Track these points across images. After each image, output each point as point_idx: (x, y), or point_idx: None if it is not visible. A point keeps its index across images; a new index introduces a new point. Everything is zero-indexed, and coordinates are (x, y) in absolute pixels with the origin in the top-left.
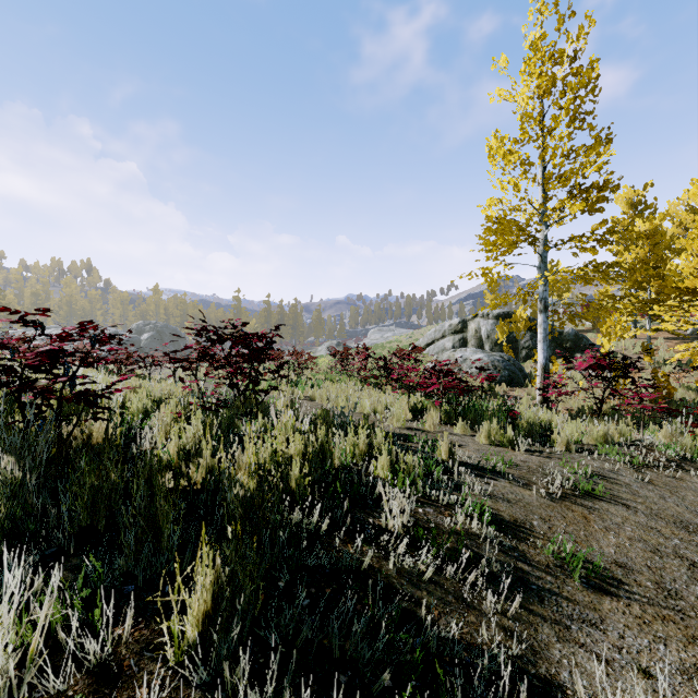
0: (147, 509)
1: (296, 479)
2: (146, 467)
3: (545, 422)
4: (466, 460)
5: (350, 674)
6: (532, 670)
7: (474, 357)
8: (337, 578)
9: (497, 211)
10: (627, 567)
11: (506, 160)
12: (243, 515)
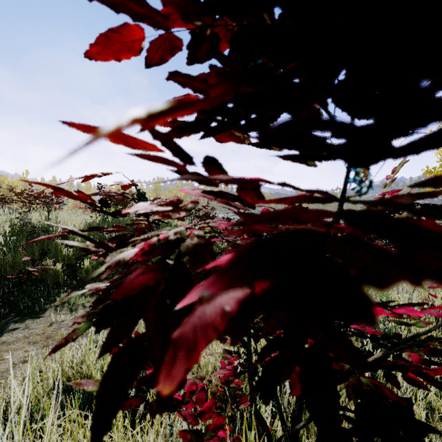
0: None
1: None
2: None
3: None
4: None
5: None
6: None
7: None
8: None
9: None
10: None
11: None
12: None
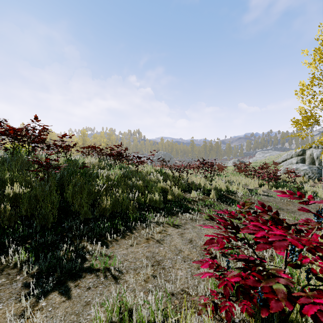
0: (203, 186)
1: (222, 187)
2: (199, 184)
3: (316, 192)
4: (266, 194)
5: (229, 203)
6: (254, 208)
7: (302, 167)
8: (228, 198)
9: (303, 110)
10: (288, 209)
11: (303, 94)
12: (215, 190)
